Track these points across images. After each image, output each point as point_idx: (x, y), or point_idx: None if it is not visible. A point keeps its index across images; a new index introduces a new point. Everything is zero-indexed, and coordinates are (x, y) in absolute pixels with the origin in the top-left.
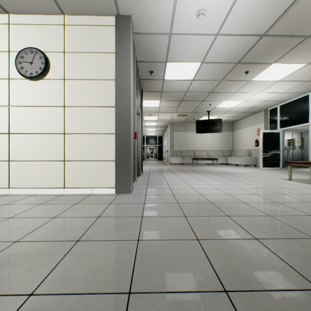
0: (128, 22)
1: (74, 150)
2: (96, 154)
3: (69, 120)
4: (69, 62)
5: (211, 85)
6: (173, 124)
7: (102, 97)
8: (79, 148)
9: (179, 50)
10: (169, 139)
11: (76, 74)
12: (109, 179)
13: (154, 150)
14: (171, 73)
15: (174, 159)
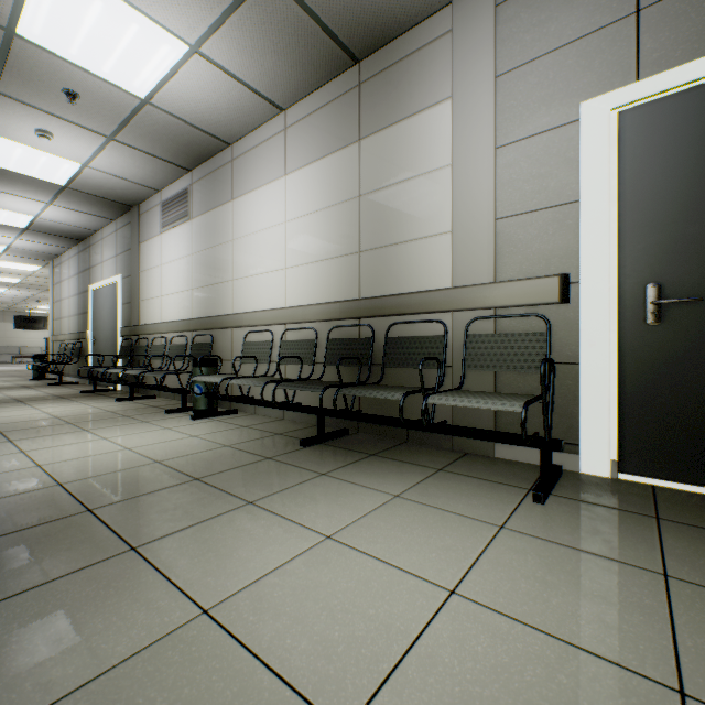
0: None
1: None
2: None
3: None
4: None
5: (15, 301)
6: None
7: None
8: None
9: None
10: None
11: None
12: None
13: None
14: None
15: None
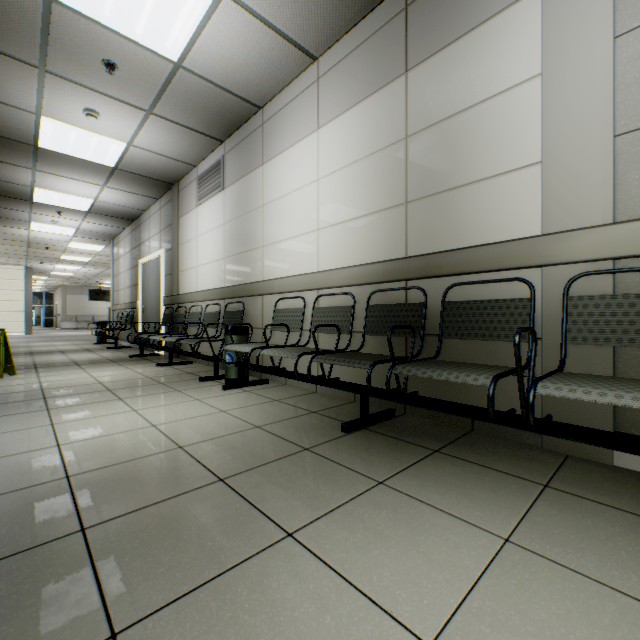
0: (32, 269)
1: (3, 318)
2: (15, 320)
3: (0, 306)
4: (0, 283)
5: (89, 277)
6: (67, 287)
7: (18, 297)
8: (6, 317)
9: (59, 271)
10: (62, 302)
11: (4, 288)
12: (22, 329)
13: (37, 311)
14: (56, 273)
15: (68, 324)
